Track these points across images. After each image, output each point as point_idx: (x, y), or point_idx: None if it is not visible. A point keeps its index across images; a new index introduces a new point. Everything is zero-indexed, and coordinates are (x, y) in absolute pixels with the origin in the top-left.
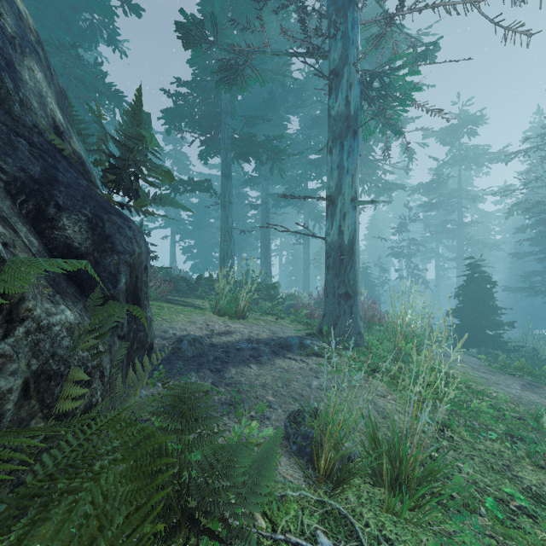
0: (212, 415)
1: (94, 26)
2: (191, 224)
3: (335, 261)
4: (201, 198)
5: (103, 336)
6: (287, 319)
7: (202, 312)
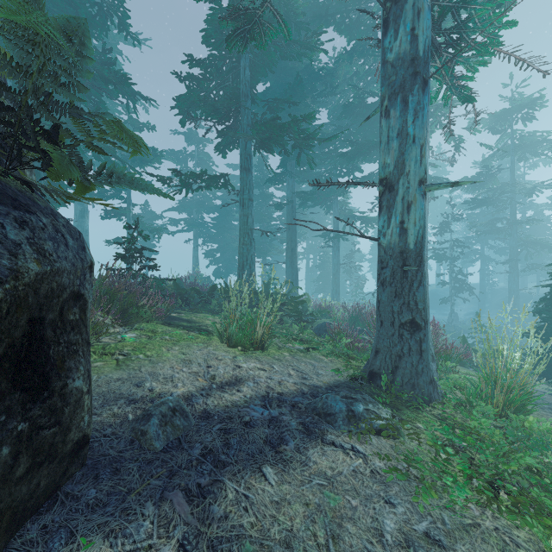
0: None
1: (103, 10)
2: (214, 227)
3: (395, 274)
4: (224, 199)
5: None
6: (320, 350)
7: (207, 341)
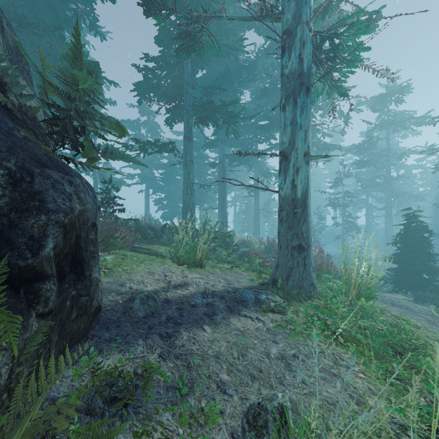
0: (153, 412)
1: (78, 14)
2: (162, 181)
3: (288, 214)
4: (170, 159)
5: None
6: (241, 267)
7: (163, 261)
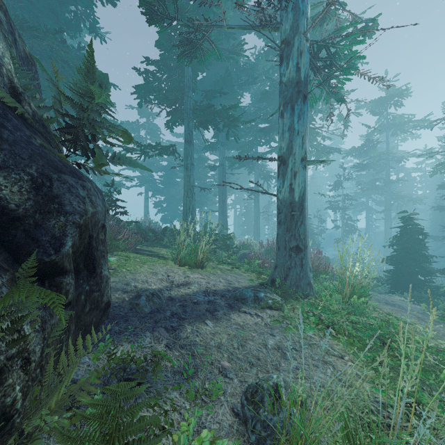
0: (163, 391)
1: (78, 16)
2: (161, 183)
3: (286, 217)
4: (170, 161)
5: (21, 320)
6: (241, 268)
7: (165, 262)
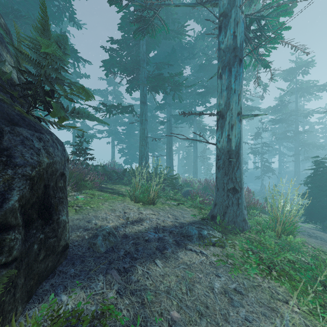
0: None
1: (60, 9)
2: (124, 135)
3: (224, 162)
4: (130, 118)
5: None
6: (185, 204)
7: (123, 199)
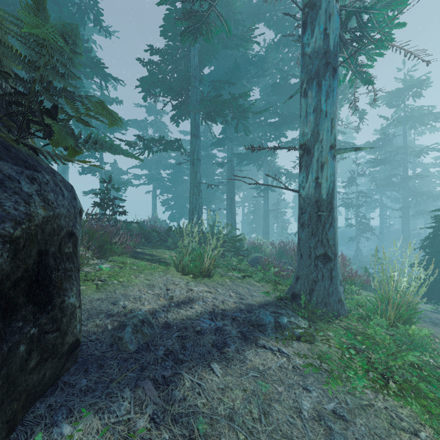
0: None
1: (82, 9)
2: (169, 181)
3: (311, 218)
4: (177, 159)
5: None
6: (254, 277)
7: (166, 270)
